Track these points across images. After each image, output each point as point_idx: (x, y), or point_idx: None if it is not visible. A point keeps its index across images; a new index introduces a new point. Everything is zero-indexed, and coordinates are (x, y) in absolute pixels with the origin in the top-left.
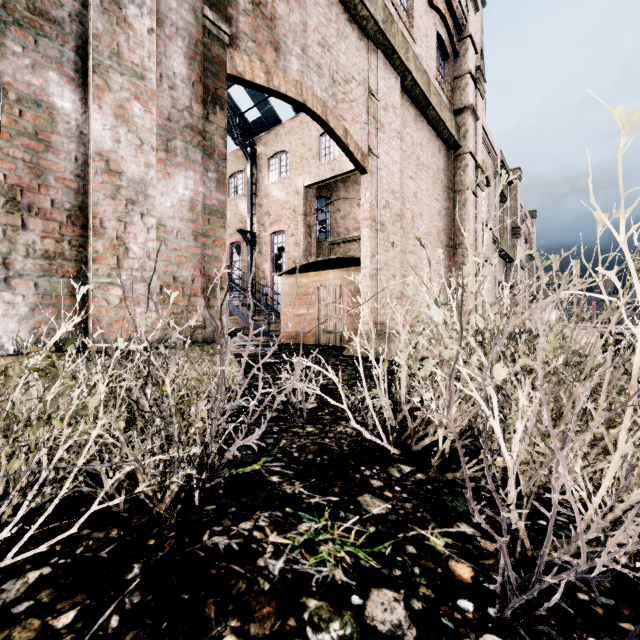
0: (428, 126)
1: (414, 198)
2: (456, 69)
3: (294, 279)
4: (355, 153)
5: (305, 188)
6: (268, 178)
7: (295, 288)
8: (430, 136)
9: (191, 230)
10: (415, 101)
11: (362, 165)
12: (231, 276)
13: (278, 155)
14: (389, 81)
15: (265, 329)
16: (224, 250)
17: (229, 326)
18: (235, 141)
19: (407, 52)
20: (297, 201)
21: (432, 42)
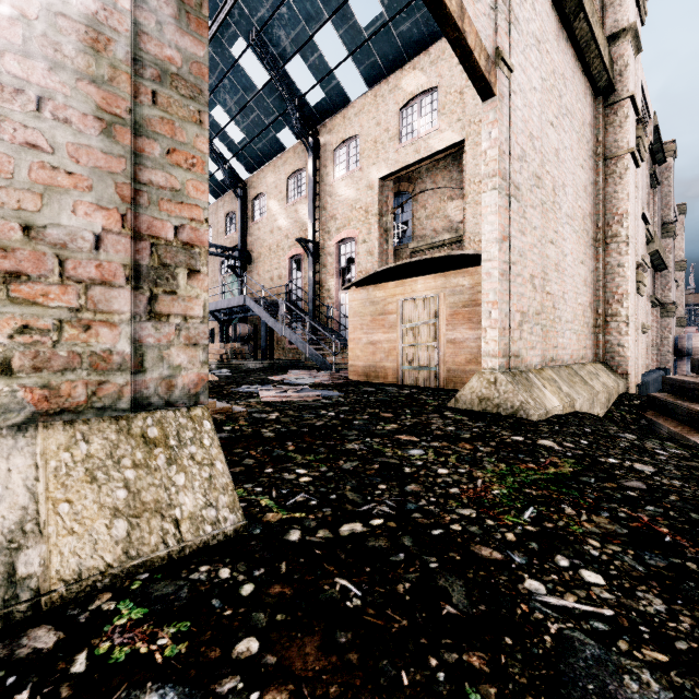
0: (572, 51)
1: (555, 157)
2: None
3: (366, 293)
4: (476, 53)
5: (380, 181)
6: (334, 174)
7: (368, 305)
8: (574, 68)
9: (91, 104)
10: (558, 2)
11: (486, 78)
12: (290, 296)
13: (346, 143)
14: None
15: (330, 361)
16: (200, 179)
17: (288, 357)
18: (295, 134)
19: None
20: (370, 198)
21: None
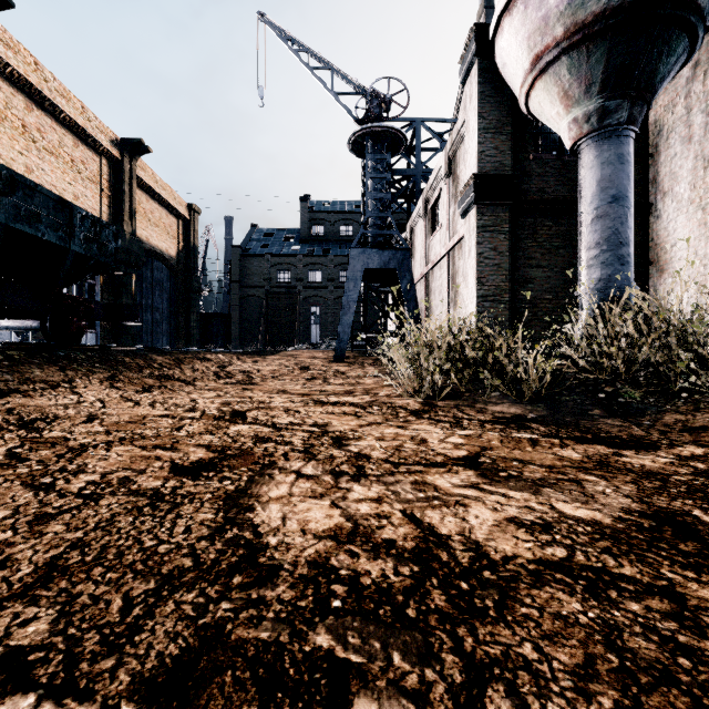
0: None
1: None
2: None
3: None
4: None
5: None
6: None
7: None
8: None
9: None
10: None
11: None
12: None
13: None
14: None
15: None
16: None
17: None
18: None
19: None
20: None
21: None
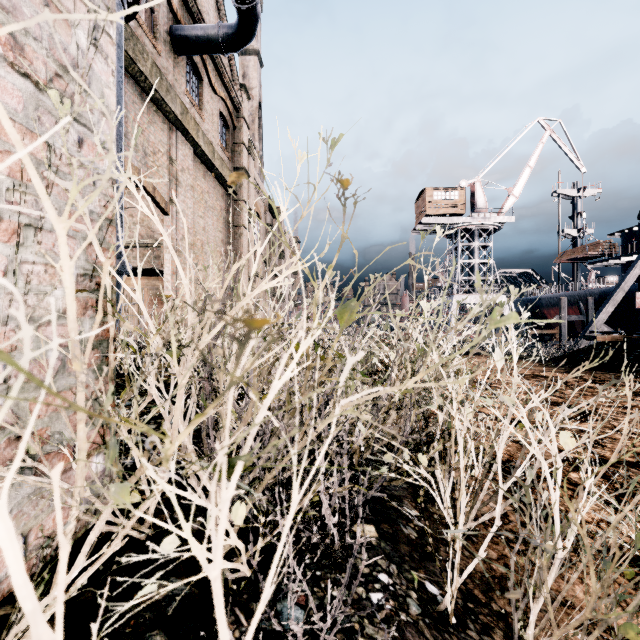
0: (214, 178)
1: (203, 231)
2: (235, 137)
3: None
4: (161, 203)
5: None
6: None
7: None
8: (215, 186)
9: None
10: (204, 162)
11: (166, 211)
12: None
13: None
14: (185, 151)
15: None
16: None
17: None
18: None
19: (198, 132)
20: None
21: (217, 119)
